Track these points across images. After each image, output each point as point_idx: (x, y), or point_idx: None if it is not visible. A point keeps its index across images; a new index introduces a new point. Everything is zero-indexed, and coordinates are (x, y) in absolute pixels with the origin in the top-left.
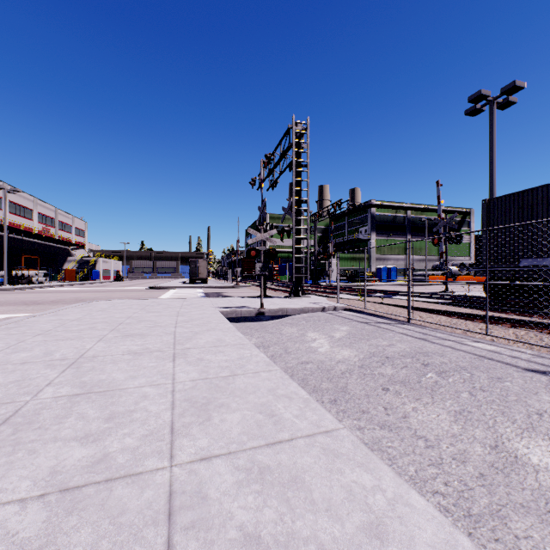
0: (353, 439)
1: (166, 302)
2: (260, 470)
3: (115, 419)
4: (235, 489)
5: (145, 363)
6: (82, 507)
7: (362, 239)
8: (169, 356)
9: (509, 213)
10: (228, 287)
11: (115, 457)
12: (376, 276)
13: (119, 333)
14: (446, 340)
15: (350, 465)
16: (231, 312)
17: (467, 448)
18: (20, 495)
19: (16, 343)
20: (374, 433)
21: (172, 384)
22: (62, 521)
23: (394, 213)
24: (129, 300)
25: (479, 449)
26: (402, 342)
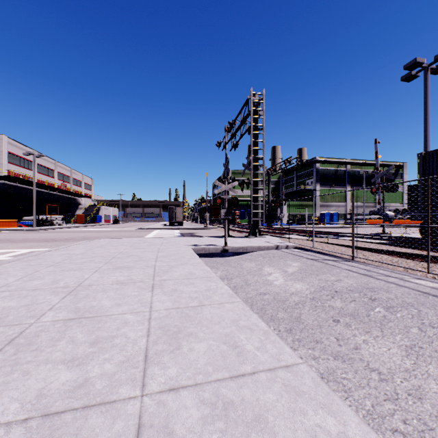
0: (313, 376)
1: (150, 241)
2: (224, 405)
3: (99, 344)
4: (200, 426)
5: (129, 292)
6: (58, 436)
7: (308, 189)
8: (149, 286)
9: None
10: (199, 228)
11: (94, 383)
12: (321, 220)
13: (111, 266)
14: (389, 277)
15: (312, 405)
16: (201, 249)
17: (421, 384)
18: (7, 418)
19: (33, 272)
20: (328, 363)
21: (149, 312)
22: None
23: (335, 167)
24: (122, 238)
25: (435, 387)
26: (349, 278)
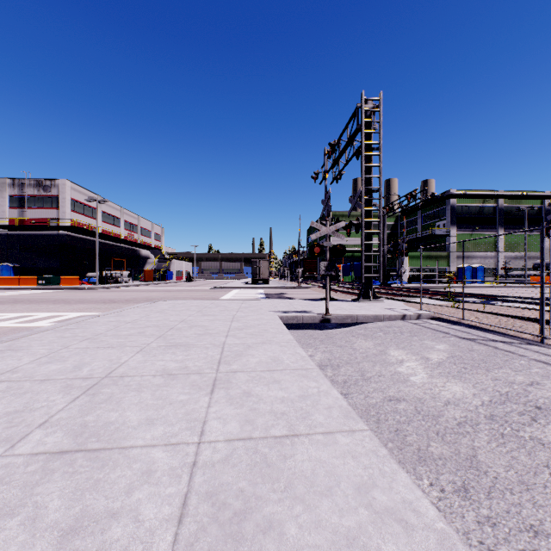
0: None
1: (224, 304)
2: None
3: (76, 538)
4: None
5: (175, 393)
6: None
7: (439, 234)
8: (208, 383)
9: None
10: (289, 288)
11: None
12: (458, 276)
13: (164, 342)
14: None
15: None
16: (292, 317)
17: None
18: None
19: (59, 349)
20: None
21: (196, 446)
22: None
23: (480, 203)
24: (190, 300)
25: None
26: None
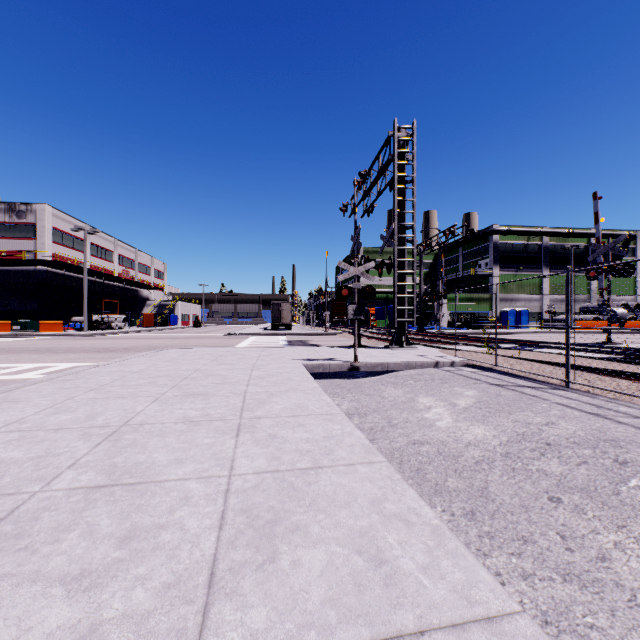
0: None
1: (242, 352)
2: None
3: (133, 542)
4: None
5: (200, 437)
6: None
7: (481, 275)
8: (232, 428)
9: None
10: (315, 334)
11: (106, 636)
12: (501, 321)
13: (180, 392)
14: None
15: None
16: (317, 366)
17: None
18: None
19: (64, 400)
20: (553, 590)
21: (227, 478)
22: None
23: (524, 241)
24: (202, 348)
25: None
26: (567, 419)
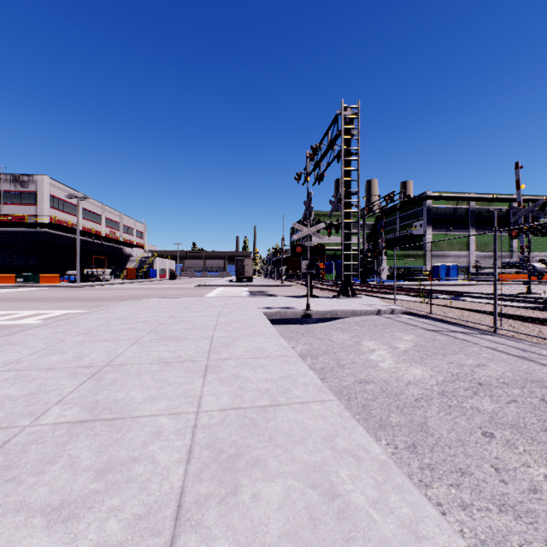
0: None
1: (210, 301)
2: None
3: (109, 474)
4: None
5: (172, 377)
6: None
7: (416, 234)
8: (201, 368)
9: None
10: (272, 285)
11: None
12: (433, 274)
13: (156, 336)
14: None
15: None
16: (275, 313)
17: None
18: None
19: (56, 343)
20: (490, 520)
21: (195, 414)
22: None
23: (454, 205)
24: (176, 298)
25: None
26: (496, 361)
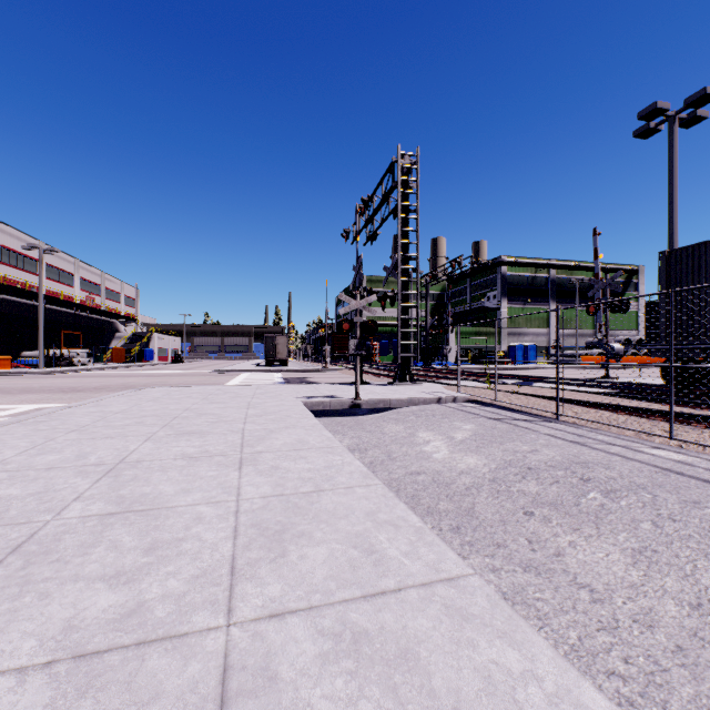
0: (489, 592)
1: (234, 390)
2: (354, 637)
3: (157, 551)
4: (318, 666)
5: (203, 471)
6: (101, 685)
7: (489, 307)
8: (234, 462)
9: (698, 269)
10: (313, 371)
11: (153, 608)
12: (509, 356)
13: (173, 431)
14: (612, 445)
15: (486, 634)
16: (317, 403)
17: (653, 605)
18: (19, 661)
19: (44, 442)
20: (515, 578)
21: (236, 502)
22: (71, 706)
23: (532, 273)
24: (188, 387)
25: (673, 609)
26: (550, 447)
